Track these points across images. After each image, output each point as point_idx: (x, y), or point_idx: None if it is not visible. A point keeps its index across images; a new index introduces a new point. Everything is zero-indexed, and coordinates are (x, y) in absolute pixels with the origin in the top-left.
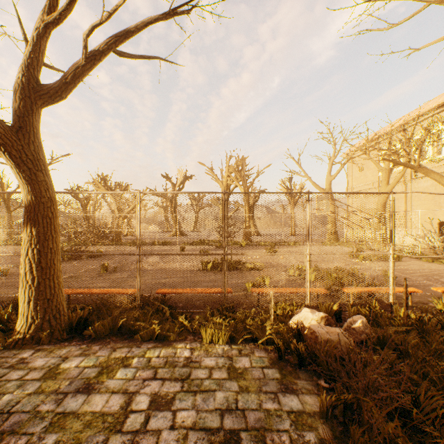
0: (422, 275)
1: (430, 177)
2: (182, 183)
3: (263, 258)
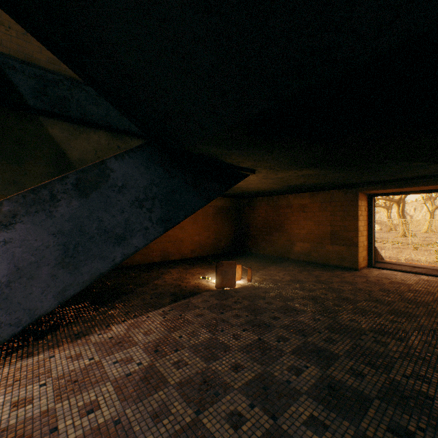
0: None
1: None
2: None
3: None
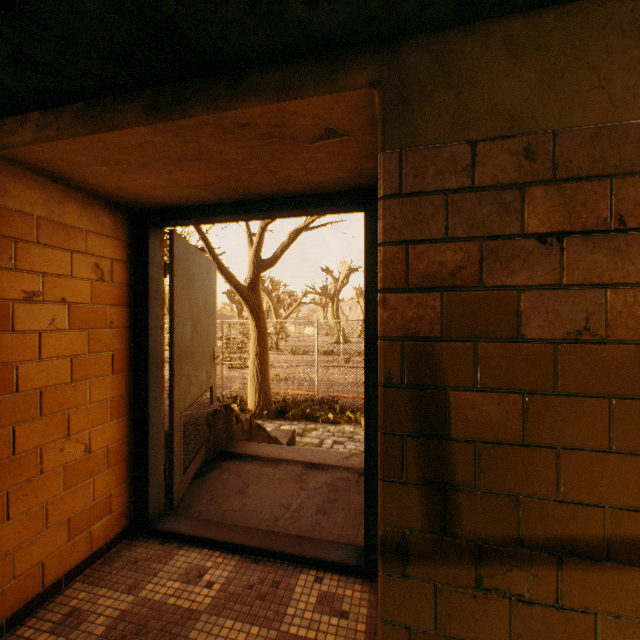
0: None
1: None
2: (346, 277)
3: None
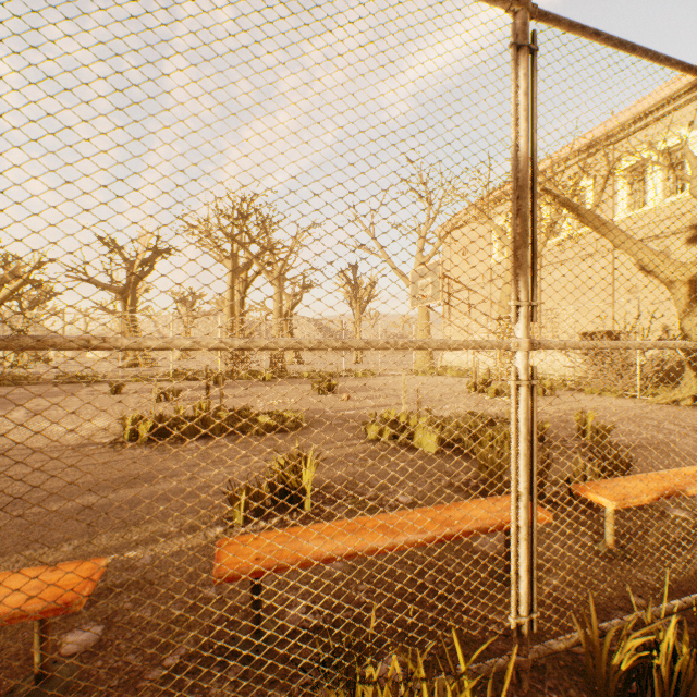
0: (624, 420)
1: (609, 239)
2: (150, 261)
3: (305, 401)
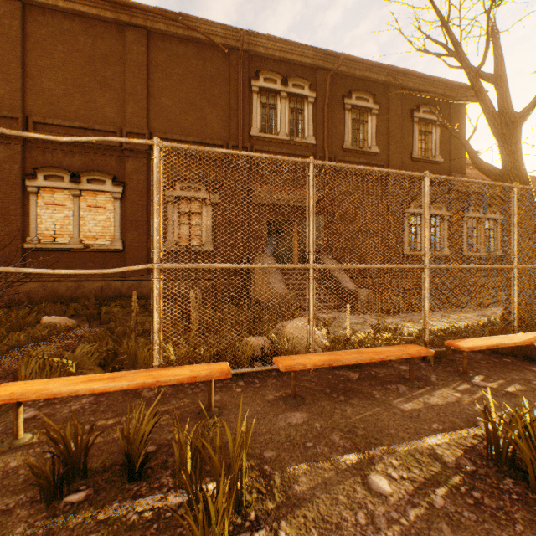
0: None
1: None
2: None
3: None
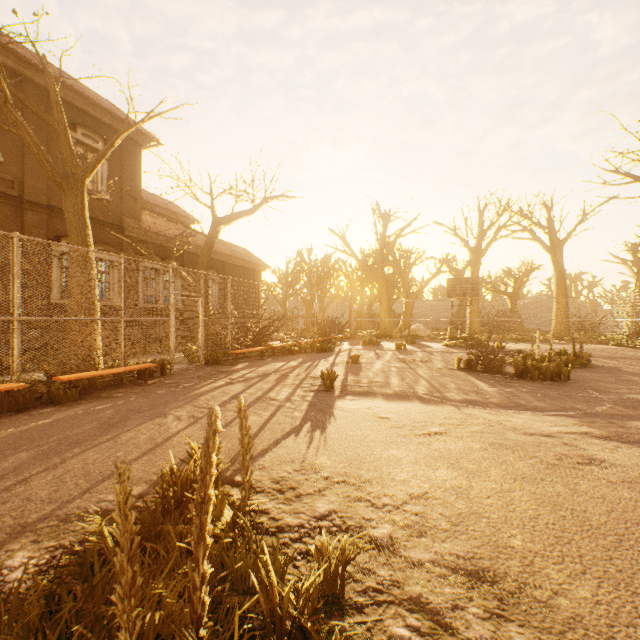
0: None
1: None
2: None
3: None
